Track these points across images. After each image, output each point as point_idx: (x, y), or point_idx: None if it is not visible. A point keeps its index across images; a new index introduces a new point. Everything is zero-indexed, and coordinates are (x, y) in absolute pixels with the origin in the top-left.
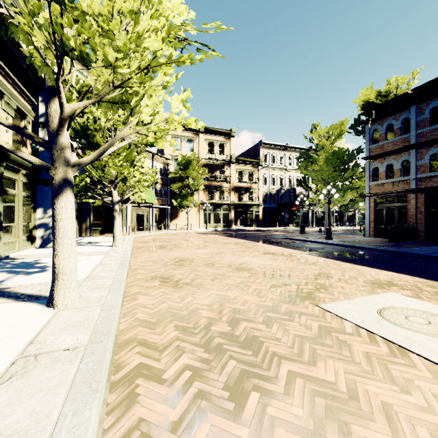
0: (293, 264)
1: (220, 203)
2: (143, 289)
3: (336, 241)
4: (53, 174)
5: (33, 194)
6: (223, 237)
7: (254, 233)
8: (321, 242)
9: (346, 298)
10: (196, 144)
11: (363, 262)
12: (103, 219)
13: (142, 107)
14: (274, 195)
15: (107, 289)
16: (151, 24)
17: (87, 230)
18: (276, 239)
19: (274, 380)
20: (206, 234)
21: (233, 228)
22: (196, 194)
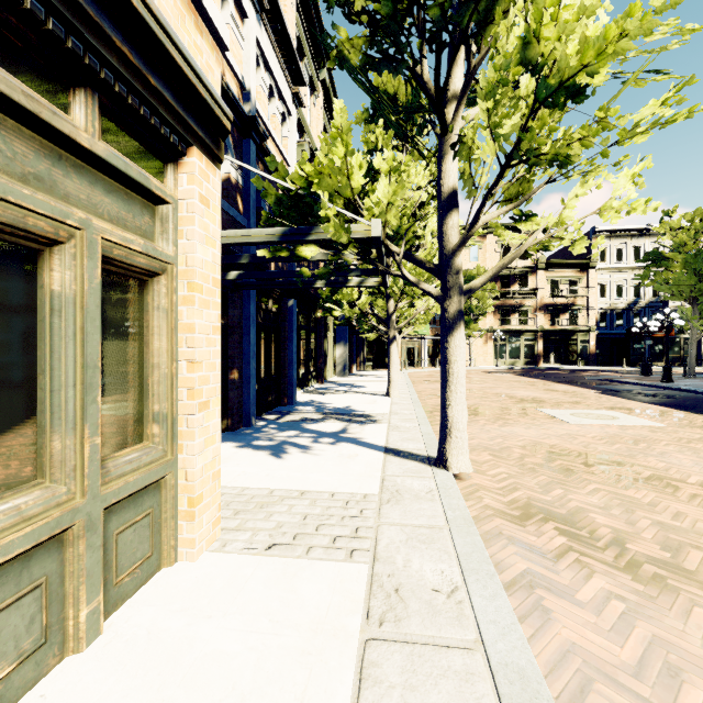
0: (560, 397)
1: (519, 330)
2: (428, 398)
3: (675, 384)
4: (389, 334)
5: (335, 333)
6: (514, 376)
7: (568, 373)
8: (647, 385)
9: (565, 409)
10: (482, 250)
11: (648, 400)
12: (374, 353)
13: (430, 298)
14: (620, 313)
15: (409, 395)
16: (434, 252)
17: (361, 364)
18: (587, 381)
19: (483, 416)
20: (493, 372)
21: (540, 367)
22: (482, 319)
